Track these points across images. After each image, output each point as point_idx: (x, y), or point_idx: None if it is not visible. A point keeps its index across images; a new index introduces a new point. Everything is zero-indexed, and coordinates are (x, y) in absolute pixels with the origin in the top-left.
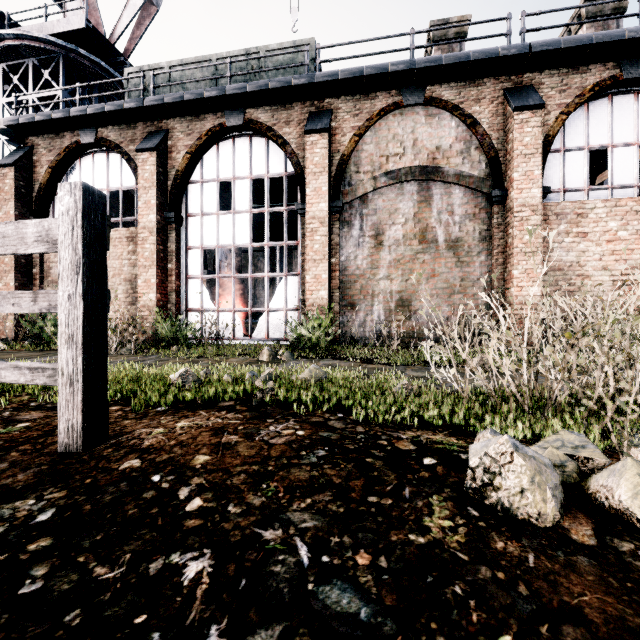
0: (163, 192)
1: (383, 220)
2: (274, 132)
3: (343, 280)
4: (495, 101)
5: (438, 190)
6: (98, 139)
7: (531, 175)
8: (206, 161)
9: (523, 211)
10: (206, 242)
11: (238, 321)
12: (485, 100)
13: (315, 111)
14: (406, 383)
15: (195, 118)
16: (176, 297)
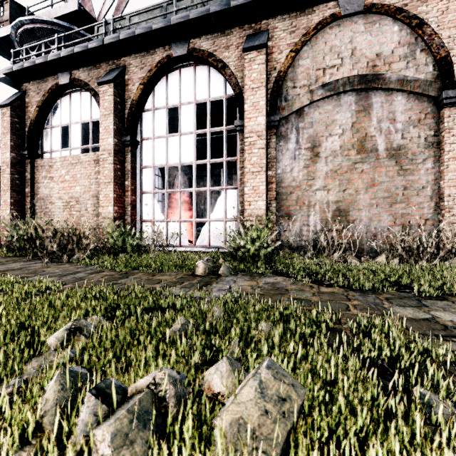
0: (120, 119)
1: (319, 132)
2: (215, 57)
3: (279, 192)
4: None
5: (378, 98)
6: (72, 80)
7: None
8: (157, 91)
9: None
10: (157, 162)
11: (184, 230)
12: None
13: (252, 33)
14: None
15: (147, 53)
16: (132, 209)
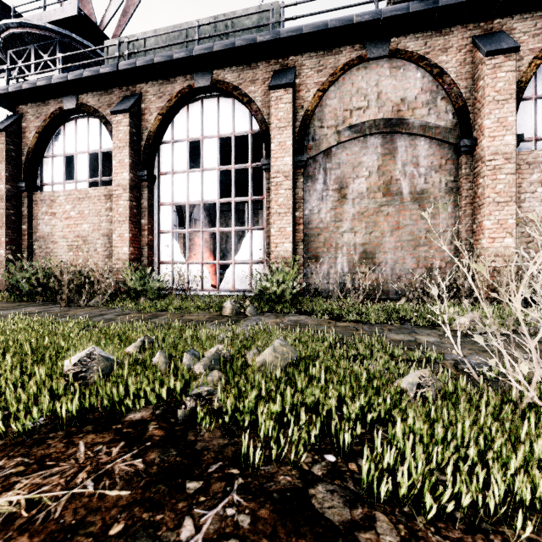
0: (136, 152)
1: (347, 174)
2: (240, 91)
3: (307, 233)
4: (463, 49)
5: (403, 142)
6: (79, 105)
7: (504, 122)
8: (177, 122)
9: (496, 159)
10: (177, 199)
11: (206, 273)
12: (452, 49)
13: (279, 69)
14: (423, 375)
15: (166, 81)
16: (149, 250)
